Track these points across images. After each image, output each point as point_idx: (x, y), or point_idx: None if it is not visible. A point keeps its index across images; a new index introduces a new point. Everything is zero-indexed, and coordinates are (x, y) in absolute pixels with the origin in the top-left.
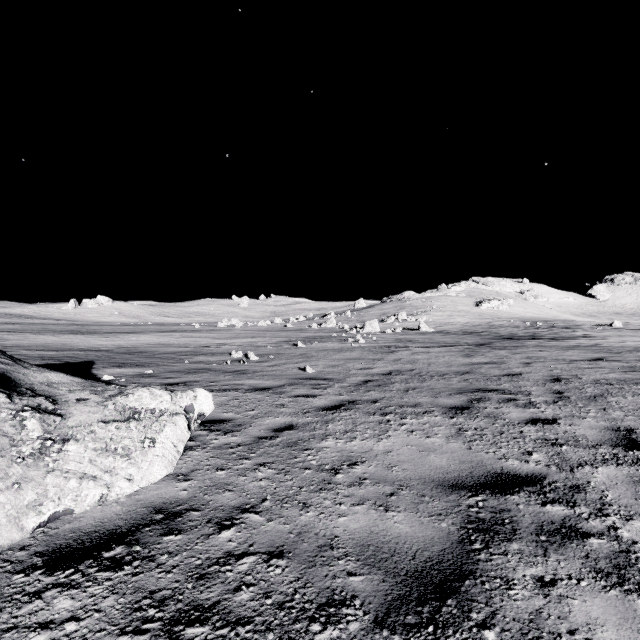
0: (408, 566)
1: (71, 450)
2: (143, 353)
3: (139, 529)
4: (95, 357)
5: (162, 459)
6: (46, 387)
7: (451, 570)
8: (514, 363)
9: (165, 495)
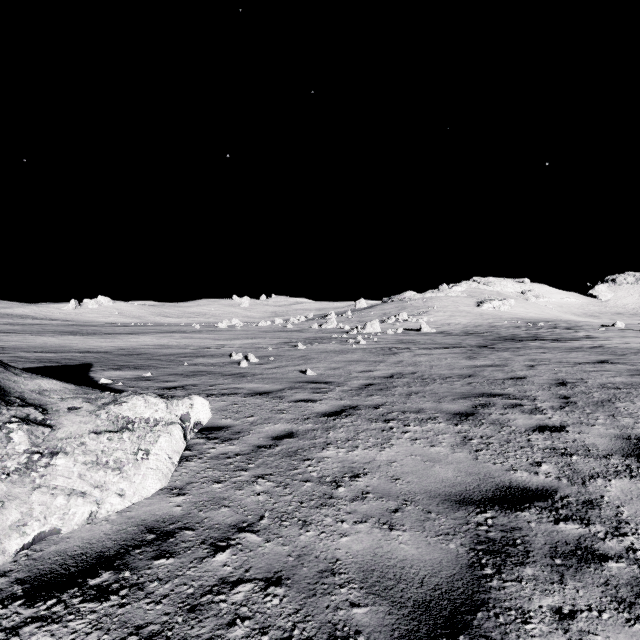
0: (415, 595)
1: (59, 464)
2: (142, 355)
3: (129, 551)
4: (93, 359)
5: (156, 472)
6: (37, 395)
7: (462, 600)
8: (518, 366)
9: (158, 512)
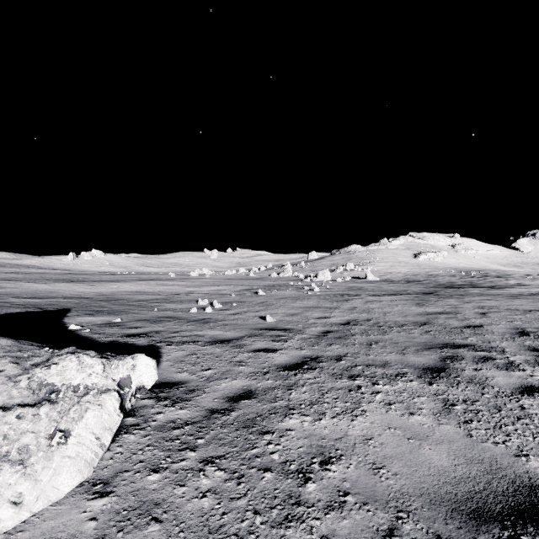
0: None
1: None
2: (119, 300)
3: None
4: (74, 304)
5: (75, 461)
6: None
7: None
8: (469, 313)
9: (61, 532)
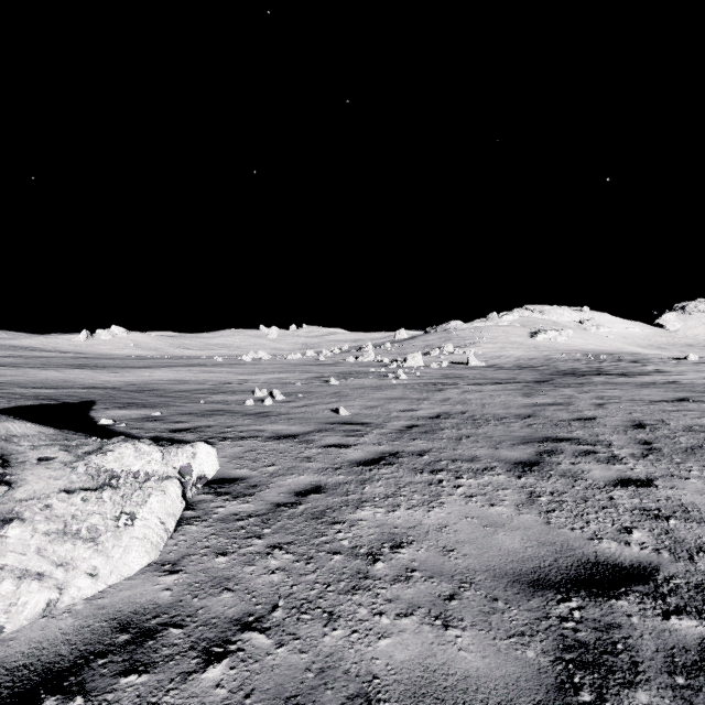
0: None
1: (12, 535)
2: (154, 391)
3: (89, 662)
4: (98, 396)
5: (143, 542)
6: (2, 442)
7: None
8: (584, 404)
9: (139, 598)
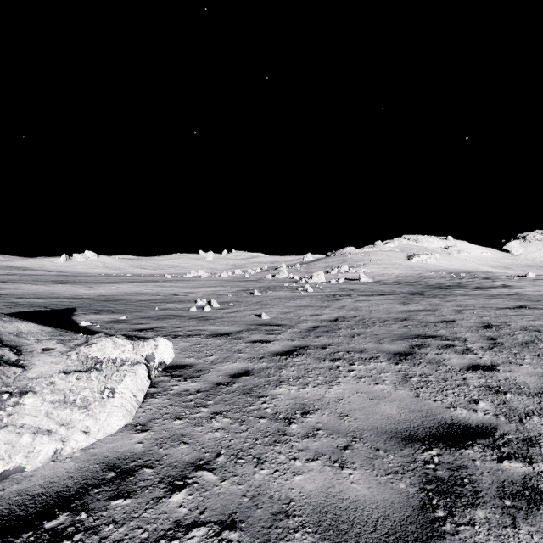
0: (370, 541)
1: (27, 403)
2: (120, 301)
3: (88, 491)
4: (77, 304)
5: (121, 409)
6: (14, 337)
7: None
8: (447, 310)
9: (120, 448)
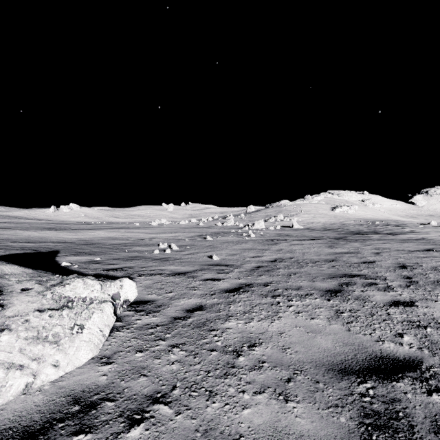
0: None
1: (3, 340)
2: (96, 244)
3: (52, 425)
4: (61, 247)
5: (88, 343)
6: None
7: None
8: (367, 253)
9: (86, 381)
